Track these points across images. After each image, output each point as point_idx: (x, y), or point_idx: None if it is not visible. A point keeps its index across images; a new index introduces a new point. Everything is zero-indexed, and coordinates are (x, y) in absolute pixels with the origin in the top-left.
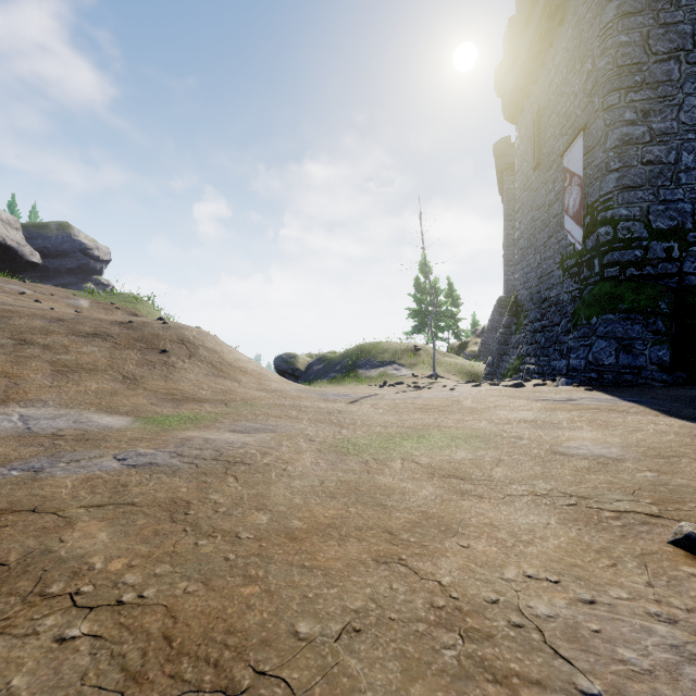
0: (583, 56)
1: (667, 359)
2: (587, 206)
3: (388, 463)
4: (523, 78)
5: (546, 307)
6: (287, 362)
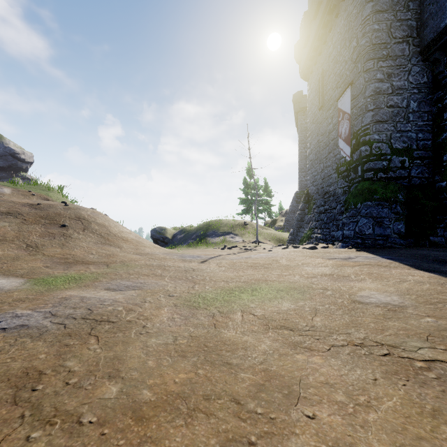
0: (351, 37)
1: (403, 230)
2: (353, 132)
3: (231, 316)
4: (312, 51)
5: (327, 197)
6: (159, 233)
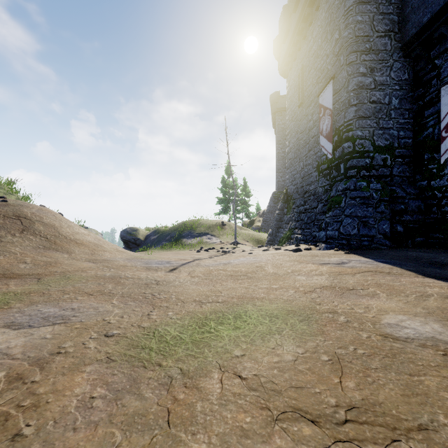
0: (332, 29)
1: (387, 230)
2: (336, 129)
3: (202, 384)
4: (292, 47)
5: (307, 196)
6: (130, 234)
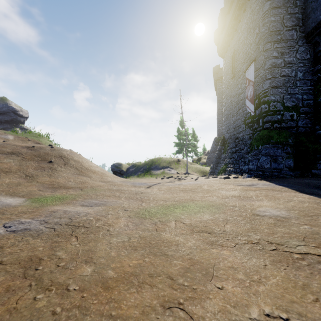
0: (254, 26)
1: (292, 165)
2: (256, 95)
3: (168, 224)
4: (227, 37)
5: (237, 141)
6: (117, 167)
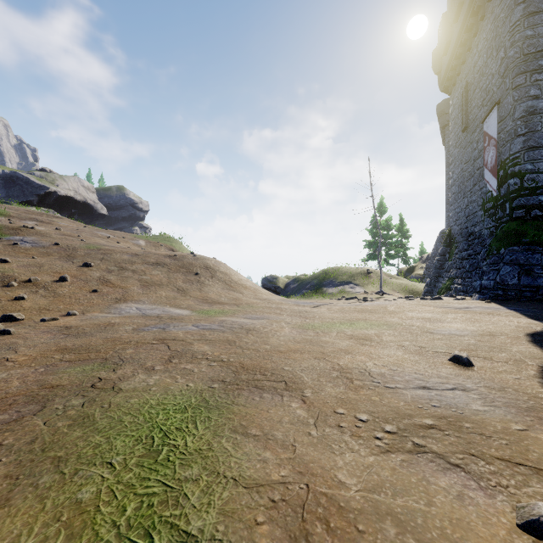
0: (498, 46)
1: None
2: (501, 162)
3: (329, 333)
4: (454, 60)
5: (471, 239)
6: (271, 282)
